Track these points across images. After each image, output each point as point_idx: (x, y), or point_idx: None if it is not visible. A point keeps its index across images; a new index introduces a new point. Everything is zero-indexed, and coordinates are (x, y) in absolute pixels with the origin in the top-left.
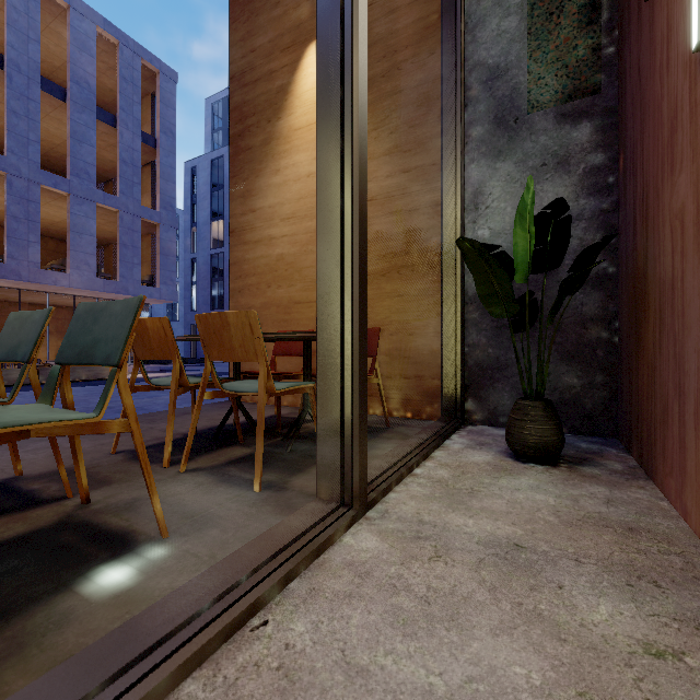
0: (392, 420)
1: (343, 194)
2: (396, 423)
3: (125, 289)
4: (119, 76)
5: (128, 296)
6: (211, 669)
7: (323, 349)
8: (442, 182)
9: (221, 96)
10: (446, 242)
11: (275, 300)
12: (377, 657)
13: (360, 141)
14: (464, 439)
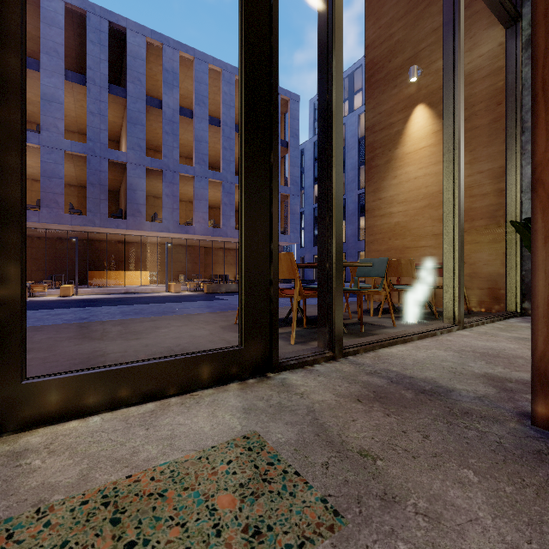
0: (471, 312)
1: (454, 220)
2: (474, 313)
3: None
4: None
5: None
6: (430, 338)
7: (445, 272)
8: (506, 177)
9: None
10: (509, 212)
11: (393, 246)
12: (472, 342)
13: (461, 202)
14: (518, 320)
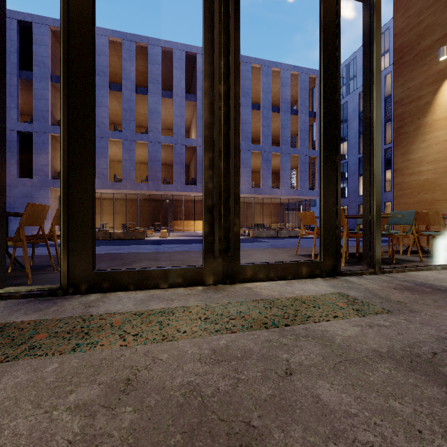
0: None
1: None
2: None
3: (301, 193)
4: (299, 89)
5: (302, 196)
6: None
7: None
8: None
9: (344, 64)
10: None
11: (422, 199)
12: None
13: None
14: None
